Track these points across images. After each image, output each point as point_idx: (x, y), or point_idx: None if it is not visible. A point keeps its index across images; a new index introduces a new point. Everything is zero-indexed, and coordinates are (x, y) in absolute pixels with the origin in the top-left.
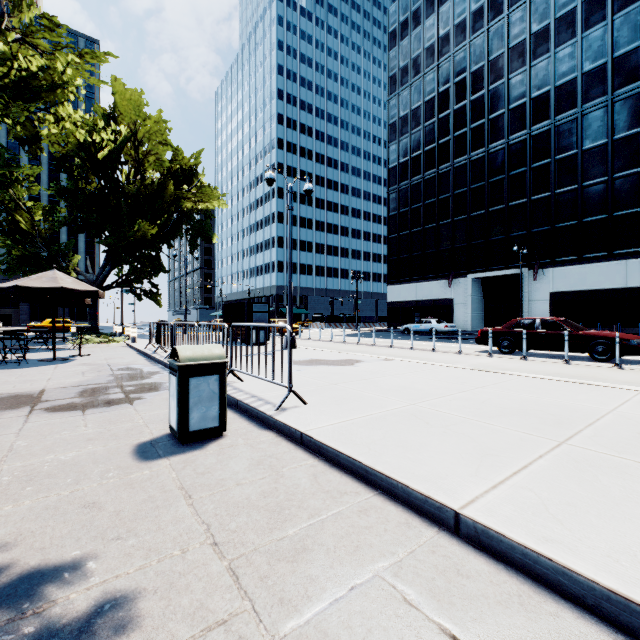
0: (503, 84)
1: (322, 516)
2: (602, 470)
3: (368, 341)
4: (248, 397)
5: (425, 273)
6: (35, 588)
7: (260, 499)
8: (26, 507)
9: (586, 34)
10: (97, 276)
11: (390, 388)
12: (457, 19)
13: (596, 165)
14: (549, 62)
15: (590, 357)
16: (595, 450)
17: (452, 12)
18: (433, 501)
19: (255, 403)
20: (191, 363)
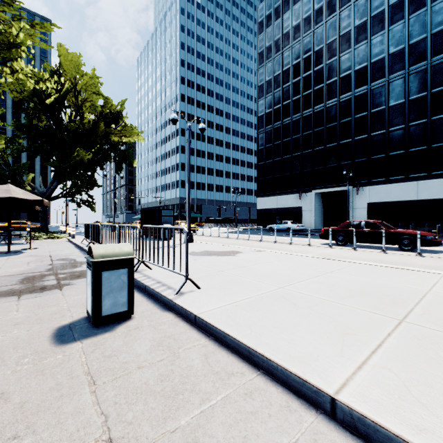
0: (336, 60)
1: (212, 401)
2: (441, 347)
3: (244, 236)
4: (154, 283)
5: (283, 189)
6: None
7: (157, 383)
8: None
9: (391, 28)
10: (47, 189)
11: (263, 274)
12: (305, 14)
13: (398, 117)
14: (366, 46)
15: (398, 248)
16: (429, 327)
17: (301, 10)
18: (310, 385)
19: (159, 288)
20: (103, 259)
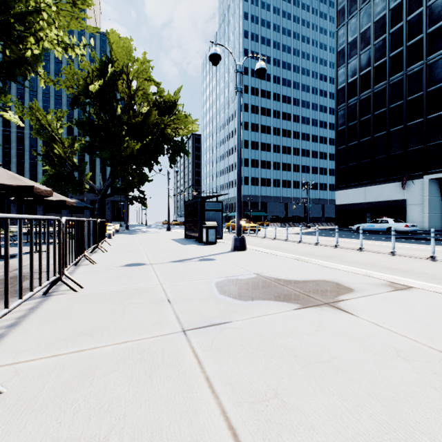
0: None
1: None
2: None
3: (325, 240)
4: None
5: (374, 177)
6: None
7: None
8: None
9: None
10: (103, 187)
11: None
12: None
13: None
14: None
15: None
16: None
17: None
18: None
19: None
20: None
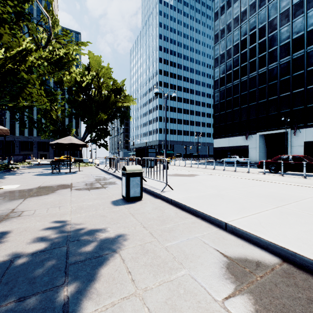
0: (276, 33)
1: (178, 223)
2: (291, 215)
3: (203, 166)
4: (149, 187)
5: (233, 132)
6: (96, 232)
7: (157, 218)
8: (84, 215)
9: None
10: (82, 137)
11: (209, 185)
12: (251, 2)
13: None
14: (303, 18)
15: None
16: (292, 209)
17: None
18: (218, 220)
19: (152, 189)
20: (130, 172)
